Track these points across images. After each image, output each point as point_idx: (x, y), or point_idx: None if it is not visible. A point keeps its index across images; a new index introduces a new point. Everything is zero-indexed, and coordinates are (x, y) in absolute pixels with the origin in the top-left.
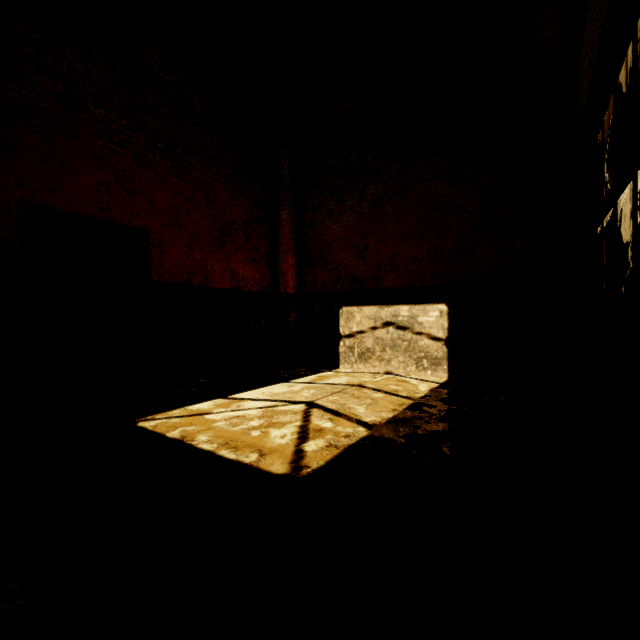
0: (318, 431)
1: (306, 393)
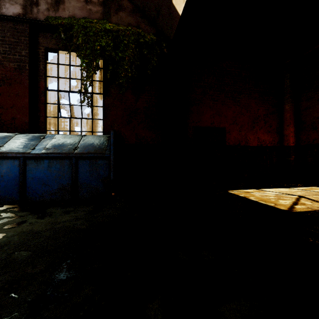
0: (303, 204)
1: (299, 193)
